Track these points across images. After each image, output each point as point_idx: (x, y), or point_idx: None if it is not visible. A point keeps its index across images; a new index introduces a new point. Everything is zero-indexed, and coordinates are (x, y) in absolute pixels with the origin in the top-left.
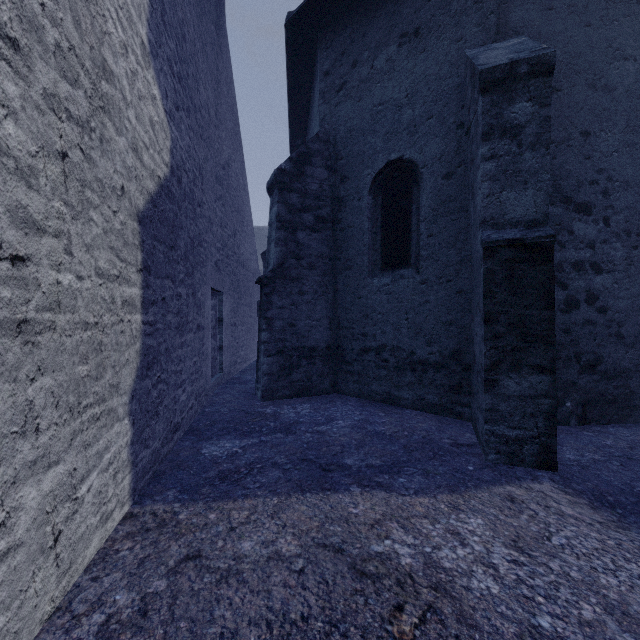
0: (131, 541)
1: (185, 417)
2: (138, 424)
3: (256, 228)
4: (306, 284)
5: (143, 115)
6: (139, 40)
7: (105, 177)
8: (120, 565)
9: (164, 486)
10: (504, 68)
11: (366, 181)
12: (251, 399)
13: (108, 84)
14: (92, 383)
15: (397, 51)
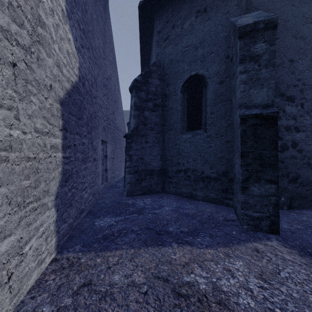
0: (54, 275)
1: (87, 205)
2: (60, 211)
3: (124, 111)
4: (149, 138)
5: (63, 48)
6: (60, 8)
7: (40, 79)
8: (47, 289)
9: (74, 243)
10: (251, 25)
11: (179, 86)
12: (121, 196)
13: (42, 29)
14: (32, 190)
15: (195, 20)
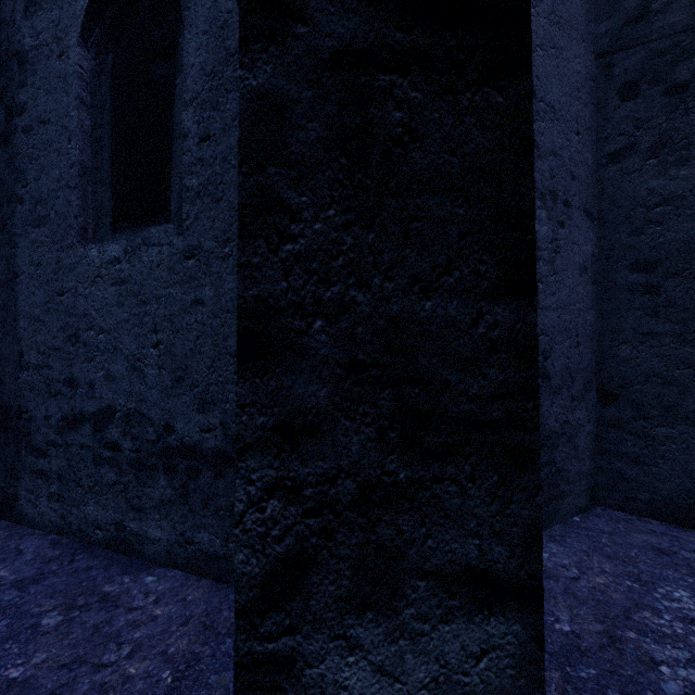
0: None
1: None
2: None
3: None
4: None
5: None
6: None
7: None
8: None
9: None
10: None
11: (74, 9)
12: None
13: None
14: None
15: None
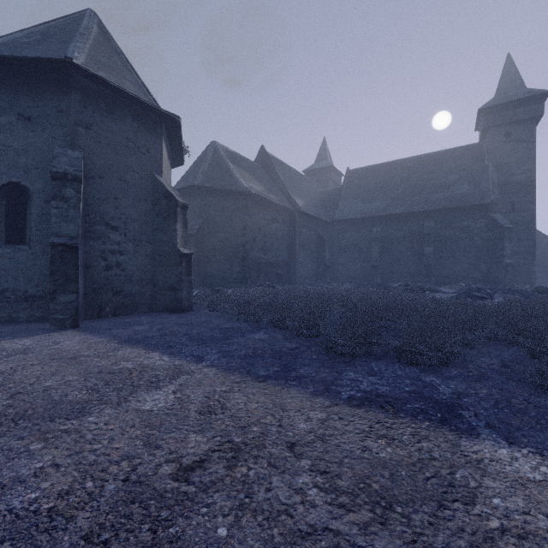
0: None
1: None
2: None
3: None
4: None
5: None
6: None
7: None
8: None
9: None
10: (62, 174)
11: None
12: None
13: None
14: None
15: (16, 121)
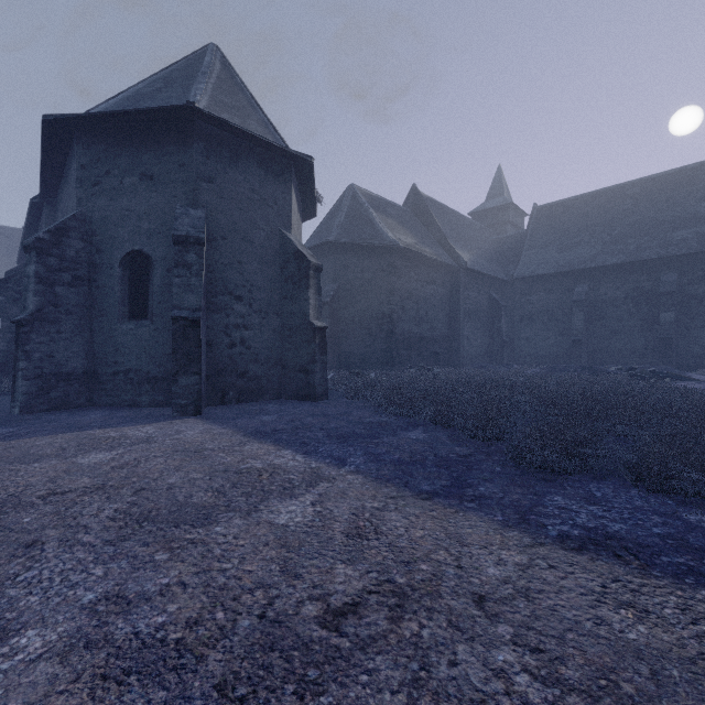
0: None
1: None
2: None
3: None
4: (64, 326)
5: None
6: None
7: None
8: None
9: None
10: (184, 237)
11: (117, 258)
12: (8, 415)
13: None
14: None
15: (139, 182)
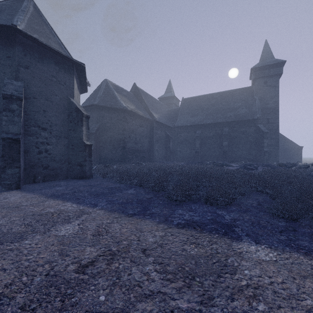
0: None
1: None
2: None
3: None
4: None
5: None
6: None
7: None
8: None
9: None
10: (9, 95)
11: None
12: None
13: None
14: None
15: None
